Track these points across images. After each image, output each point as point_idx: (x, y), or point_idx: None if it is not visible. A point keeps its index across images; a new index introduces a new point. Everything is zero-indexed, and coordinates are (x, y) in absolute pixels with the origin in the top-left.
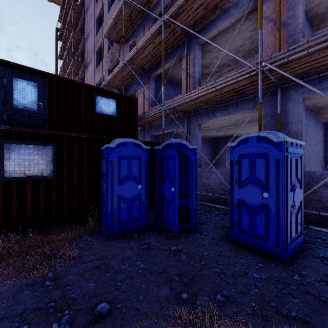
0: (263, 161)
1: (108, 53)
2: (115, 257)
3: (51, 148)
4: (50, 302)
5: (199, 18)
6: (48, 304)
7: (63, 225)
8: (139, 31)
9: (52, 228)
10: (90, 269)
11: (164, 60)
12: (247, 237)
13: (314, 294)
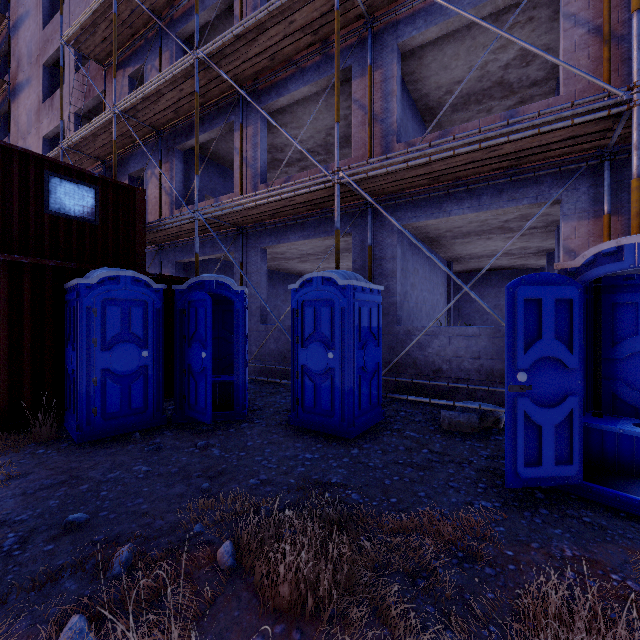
0: (328, 310)
1: (77, 80)
2: (97, 466)
3: None
4: None
5: (261, 70)
6: None
7: None
8: (151, 54)
9: None
10: (48, 487)
11: (202, 124)
12: (311, 416)
13: (364, 462)
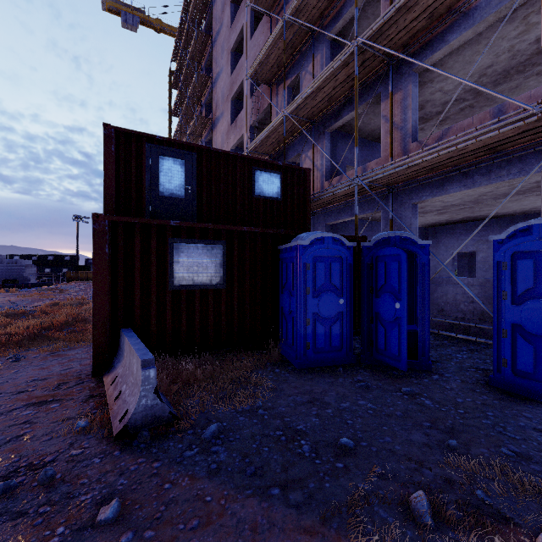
0: None
1: (255, 102)
2: (326, 393)
3: (220, 247)
4: (277, 431)
5: (415, 33)
6: (276, 432)
7: (233, 351)
8: (304, 62)
9: (221, 354)
10: (302, 403)
11: (349, 104)
12: (528, 382)
13: None
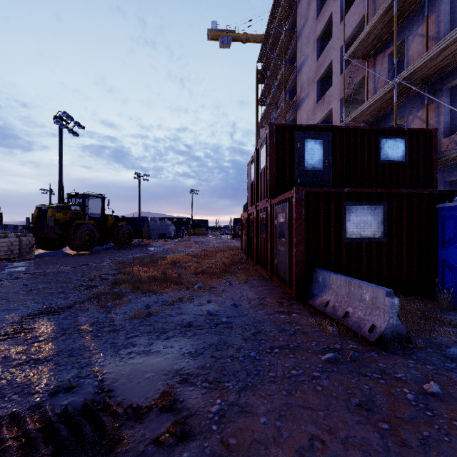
0: None
1: (351, 77)
2: None
3: (381, 208)
4: None
5: None
6: None
7: None
8: (412, 27)
9: None
10: None
11: None
12: None
13: None
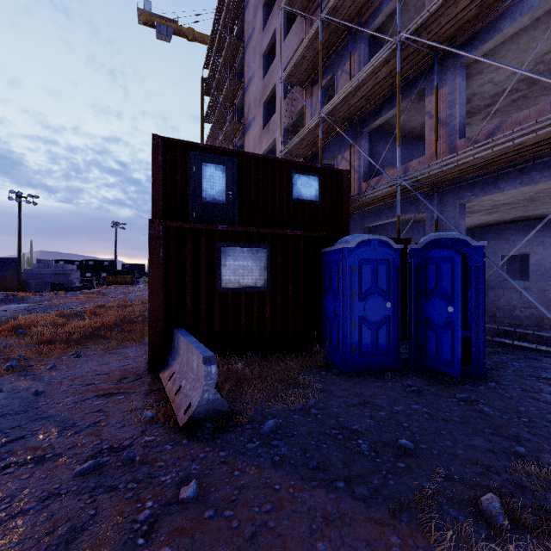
0: None
1: (289, 104)
2: (376, 396)
3: (264, 251)
4: (333, 430)
5: (464, 23)
6: (332, 431)
7: (277, 353)
8: (341, 62)
9: (265, 356)
10: (353, 405)
11: (389, 102)
12: None
13: None
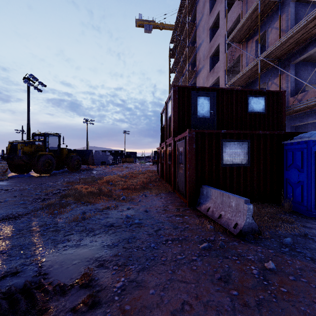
0: None
1: (231, 55)
2: None
3: (246, 143)
4: None
5: None
6: None
7: (253, 202)
8: (271, 22)
9: None
10: None
11: (315, 42)
12: None
13: None
